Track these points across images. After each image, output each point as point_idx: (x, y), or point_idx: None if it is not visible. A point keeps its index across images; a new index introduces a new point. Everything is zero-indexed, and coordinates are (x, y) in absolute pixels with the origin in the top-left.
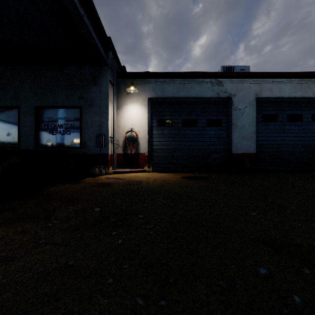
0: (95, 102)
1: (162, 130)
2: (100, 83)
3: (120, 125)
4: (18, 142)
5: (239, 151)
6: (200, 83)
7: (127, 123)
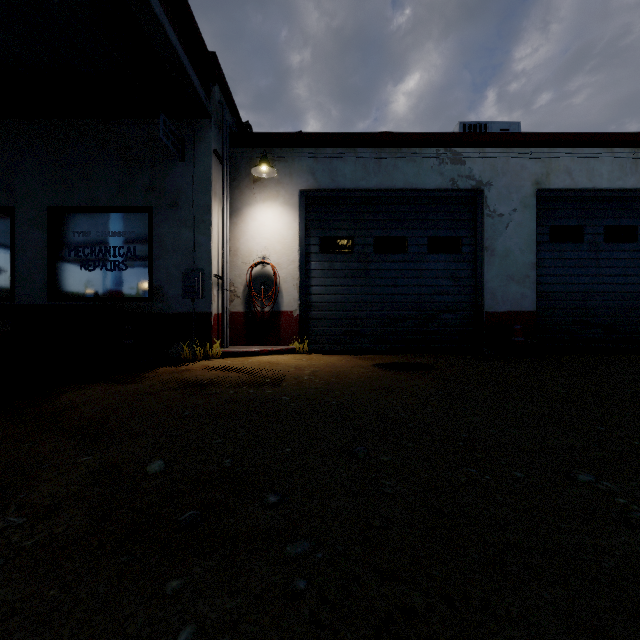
0: (181, 198)
1: (330, 261)
2: (192, 156)
3: (238, 249)
4: (12, 287)
5: (499, 307)
6: (414, 158)
7: (253, 246)
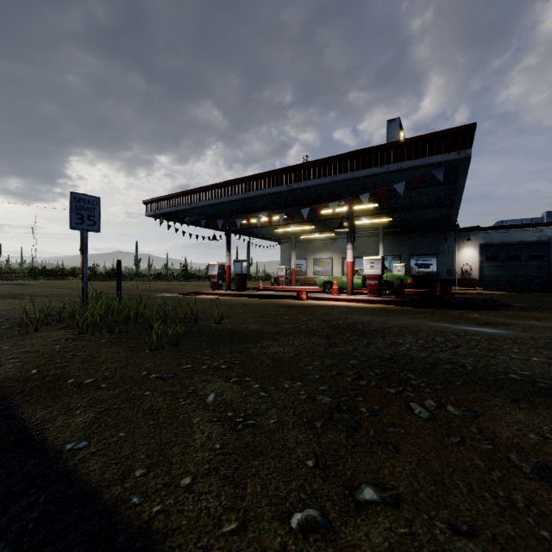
0: (445, 251)
1: (489, 263)
2: (448, 240)
3: (457, 261)
4: None
5: None
6: (522, 231)
7: (462, 260)
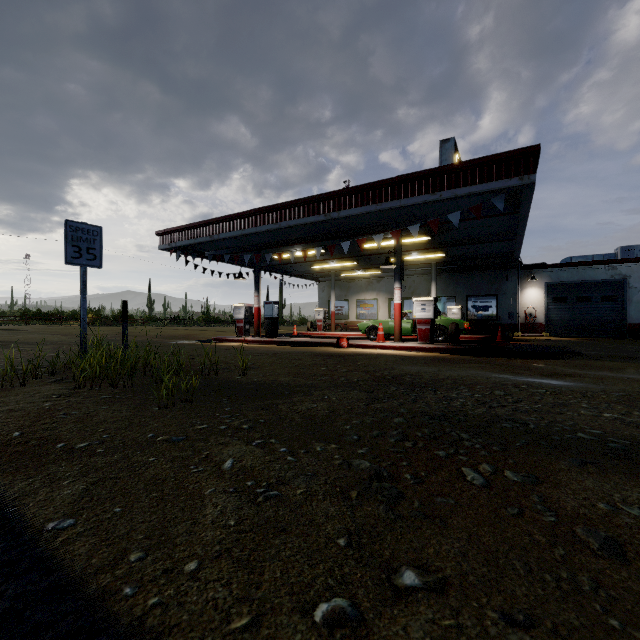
0: (507, 291)
1: (557, 306)
2: (510, 279)
3: (520, 303)
4: None
5: (635, 321)
6: (594, 269)
7: (526, 302)
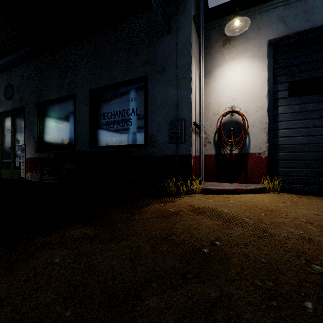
0: (167, 64)
1: (301, 104)
2: (176, 27)
3: (209, 104)
4: (74, 141)
5: None
6: None
7: (222, 99)
